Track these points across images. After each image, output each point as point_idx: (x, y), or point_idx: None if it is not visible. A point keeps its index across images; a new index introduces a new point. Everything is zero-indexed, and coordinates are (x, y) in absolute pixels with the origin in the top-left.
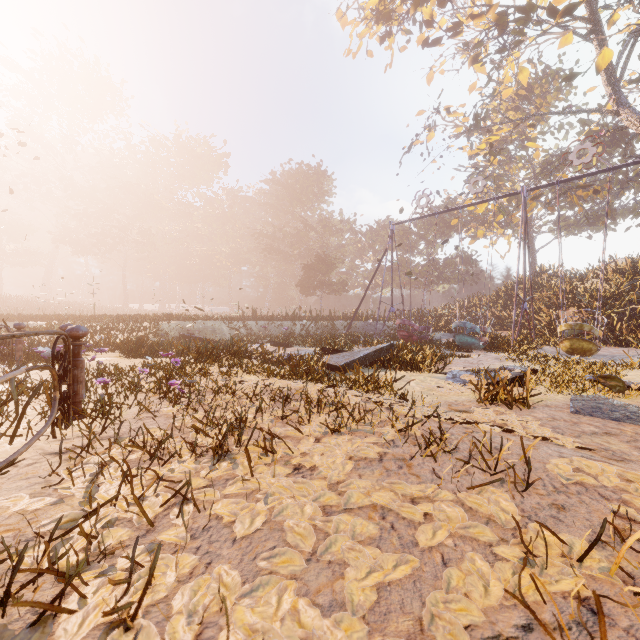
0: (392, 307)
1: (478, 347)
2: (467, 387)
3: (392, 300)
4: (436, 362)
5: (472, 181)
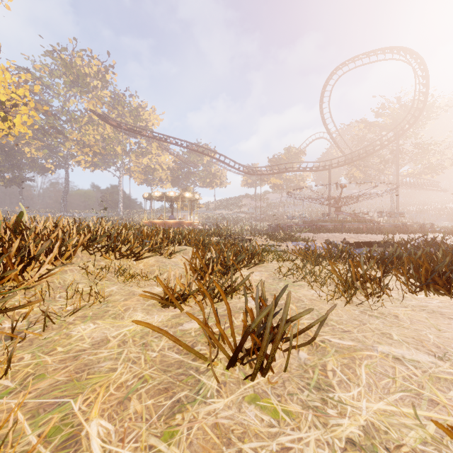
0: None
1: None
2: None
3: None
4: None
5: None
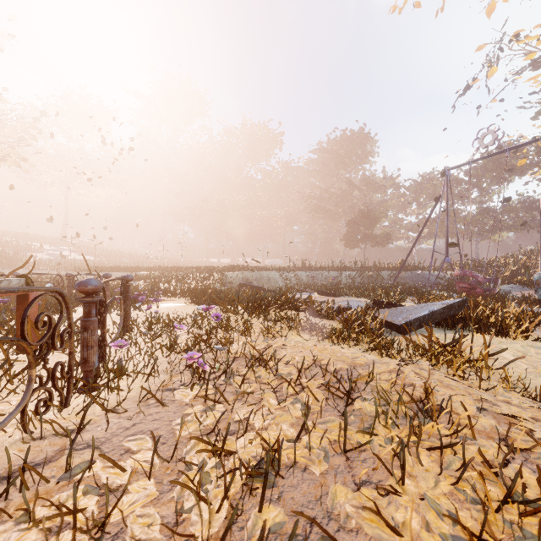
0: (447, 257)
1: None
2: None
3: (447, 249)
4: (535, 326)
5: None
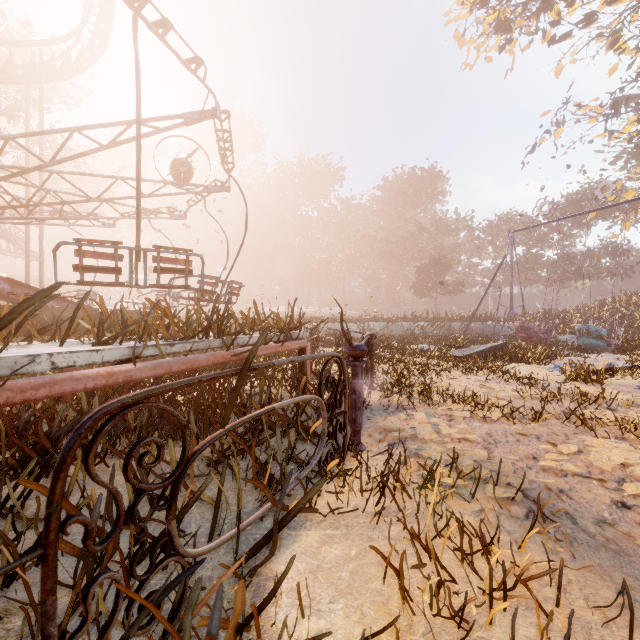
0: (511, 310)
1: (605, 349)
2: (562, 373)
3: (511, 303)
4: (544, 357)
5: (600, 186)
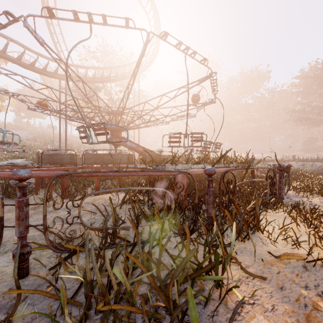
0: None
1: None
2: None
3: None
4: None
5: None
